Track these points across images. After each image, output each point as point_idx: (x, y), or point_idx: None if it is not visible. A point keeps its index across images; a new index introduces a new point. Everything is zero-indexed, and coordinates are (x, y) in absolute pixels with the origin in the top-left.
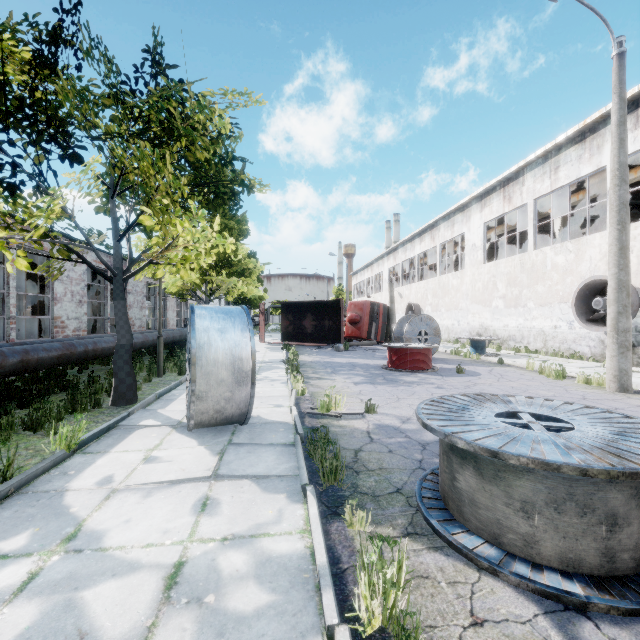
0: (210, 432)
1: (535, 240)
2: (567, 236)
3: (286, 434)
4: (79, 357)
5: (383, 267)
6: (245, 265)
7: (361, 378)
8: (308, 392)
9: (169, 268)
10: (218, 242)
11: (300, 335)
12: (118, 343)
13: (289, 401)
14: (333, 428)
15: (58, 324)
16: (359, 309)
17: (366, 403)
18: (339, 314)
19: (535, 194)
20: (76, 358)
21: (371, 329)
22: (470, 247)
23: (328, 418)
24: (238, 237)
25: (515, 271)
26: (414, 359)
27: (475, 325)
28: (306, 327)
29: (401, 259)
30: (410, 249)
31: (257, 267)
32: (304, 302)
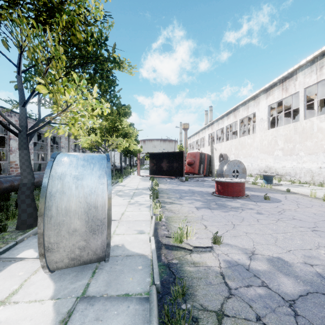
0: (73, 270)
1: (305, 114)
2: (323, 112)
3: (143, 276)
4: (5, 190)
5: (205, 134)
6: (126, 130)
7: (200, 203)
8: (164, 216)
9: (84, 133)
10: (97, 106)
11: (160, 171)
12: (21, 182)
13: (150, 226)
14: (187, 266)
15: (13, 166)
16: (193, 156)
17: (213, 236)
18: (182, 159)
19: (305, 85)
20: (2, 191)
21: (200, 168)
22: (259, 120)
23: (181, 250)
24: (125, 116)
25: (290, 133)
26: (234, 189)
27: (262, 166)
28: (163, 167)
29: (216, 129)
30: (221, 123)
31: (134, 132)
32: (162, 153)
